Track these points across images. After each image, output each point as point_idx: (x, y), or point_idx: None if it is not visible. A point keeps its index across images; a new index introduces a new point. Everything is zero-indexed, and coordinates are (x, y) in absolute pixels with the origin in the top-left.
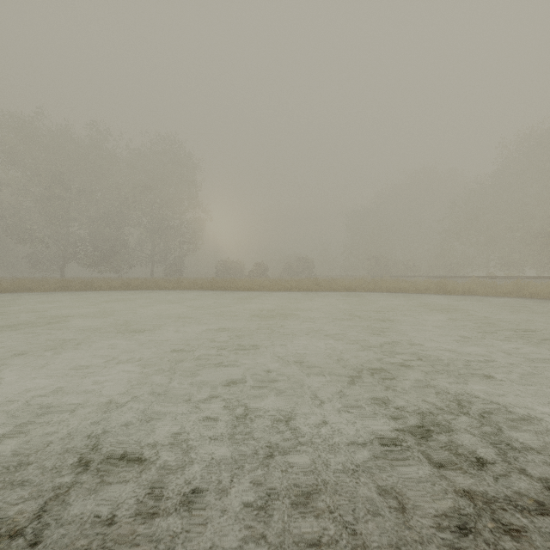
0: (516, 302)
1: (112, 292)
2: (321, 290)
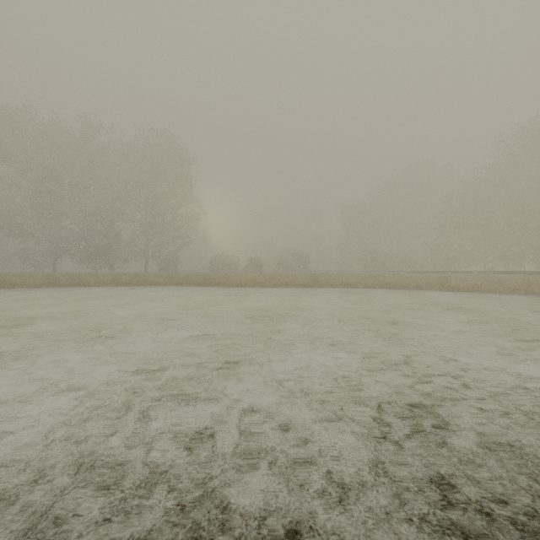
0: (530, 300)
1: (100, 288)
2: (318, 286)
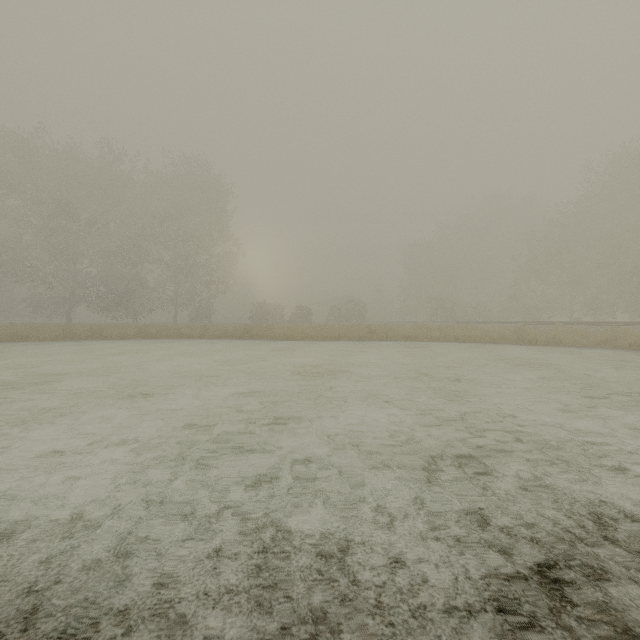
0: (615, 355)
1: (124, 342)
2: (376, 339)
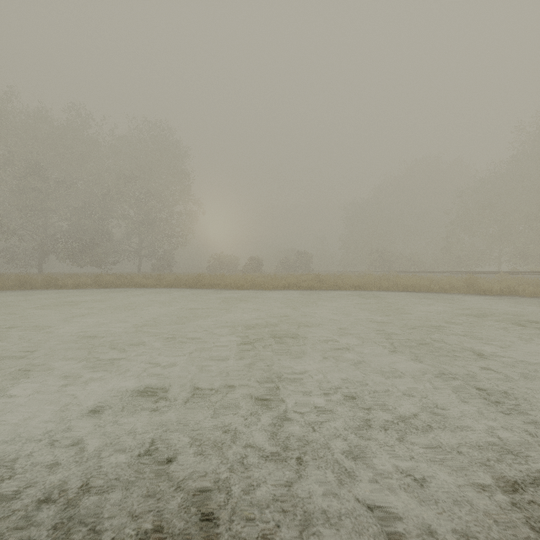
0: None
1: (76, 291)
2: (325, 289)
